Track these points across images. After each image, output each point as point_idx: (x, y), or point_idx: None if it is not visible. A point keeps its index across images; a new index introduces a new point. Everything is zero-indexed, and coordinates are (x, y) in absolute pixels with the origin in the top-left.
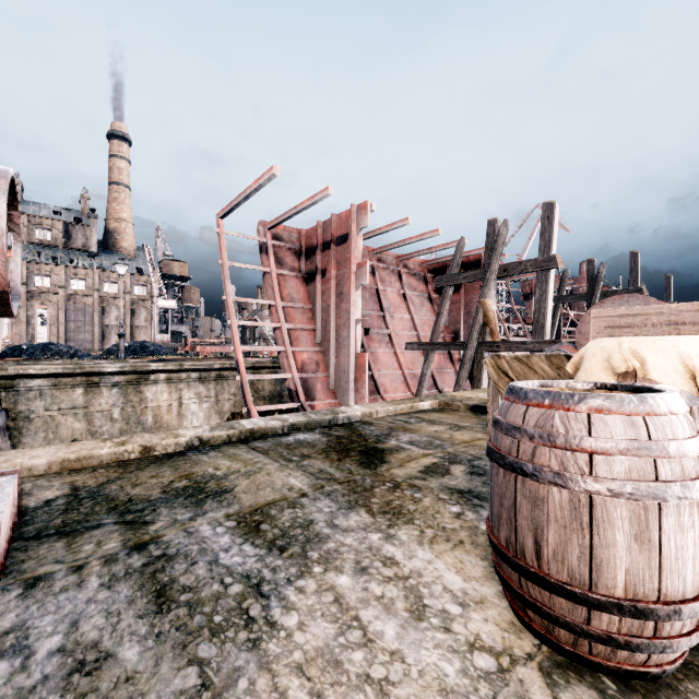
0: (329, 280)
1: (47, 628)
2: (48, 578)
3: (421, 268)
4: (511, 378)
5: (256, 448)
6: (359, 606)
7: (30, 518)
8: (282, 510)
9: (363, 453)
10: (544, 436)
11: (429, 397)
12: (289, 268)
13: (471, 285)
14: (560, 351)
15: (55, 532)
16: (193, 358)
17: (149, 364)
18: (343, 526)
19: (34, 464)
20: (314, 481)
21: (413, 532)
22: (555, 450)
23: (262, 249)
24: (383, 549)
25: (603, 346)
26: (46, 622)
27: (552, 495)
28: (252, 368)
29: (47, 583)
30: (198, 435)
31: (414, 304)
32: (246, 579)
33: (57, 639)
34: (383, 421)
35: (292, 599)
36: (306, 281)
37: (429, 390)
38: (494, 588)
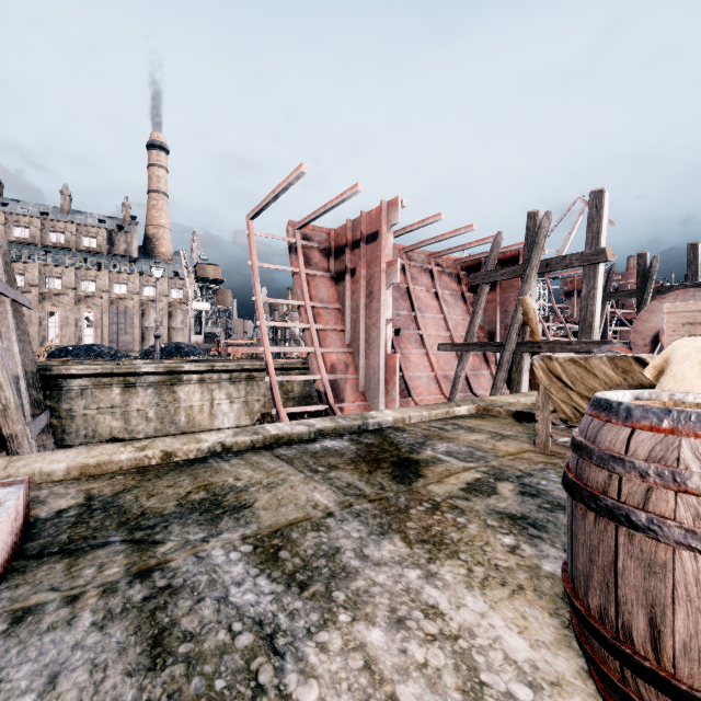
0: (358, 279)
1: (21, 683)
2: (38, 610)
3: (453, 265)
4: (565, 383)
5: (280, 456)
6: (396, 678)
7: (37, 531)
8: (304, 533)
9: (395, 465)
10: (665, 474)
11: (466, 401)
12: (319, 268)
13: (508, 283)
14: (613, 352)
15: (58, 550)
16: (225, 359)
17: (182, 364)
18: (374, 558)
19: (53, 469)
20: (341, 497)
21: (459, 570)
22: (685, 496)
23: (291, 249)
24: (424, 593)
25: (699, 346)
26: (22, 673)
27: (680, 561)
28: (282, 369)
29: (35, 618)
30: (220, 440)
31: (447, 303)
32: (258, 626)
33: (29, 700)
34: (417, 427)
35: (311, 660)
36: (335, 281)
37: (463, 393)
38: (572, 661)
